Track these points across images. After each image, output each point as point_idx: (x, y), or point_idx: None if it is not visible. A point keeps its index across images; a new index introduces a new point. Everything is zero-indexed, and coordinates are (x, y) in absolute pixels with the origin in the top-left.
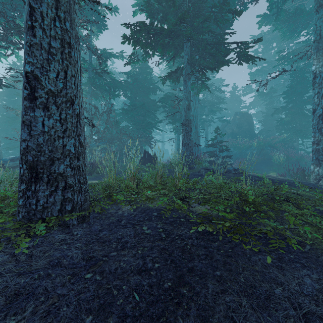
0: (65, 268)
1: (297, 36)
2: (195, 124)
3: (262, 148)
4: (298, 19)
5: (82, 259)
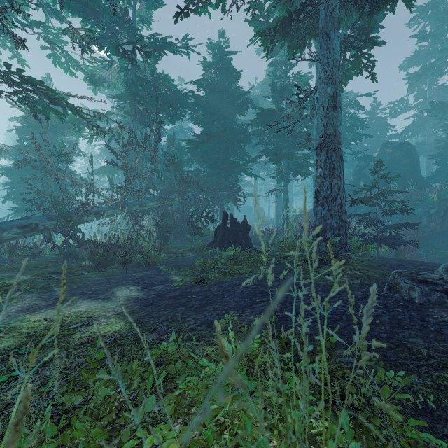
0: None
1: None
2: None
3: None
4: None
5: None
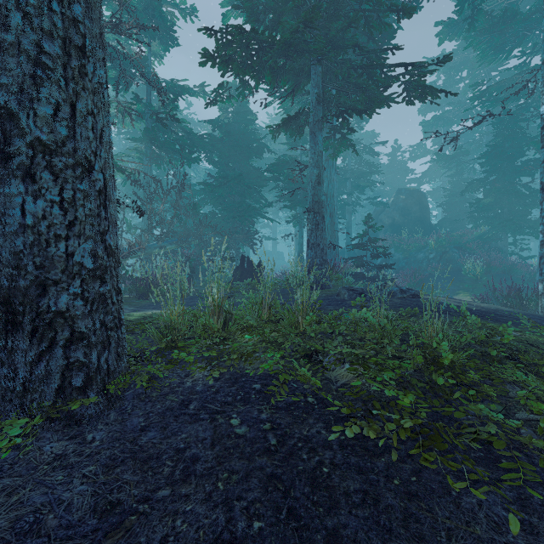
0: (48, 541)
1: (504, 57)
2: (329, 210)
3: (445, 251)
4: (507, 29)
5: (92, 511)
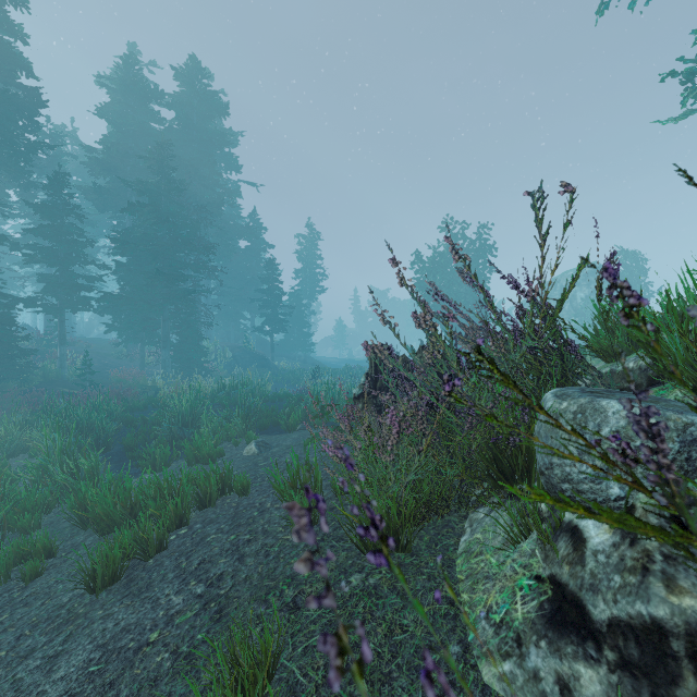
0: None
1: None
2: None
3: None
4: None
5: None
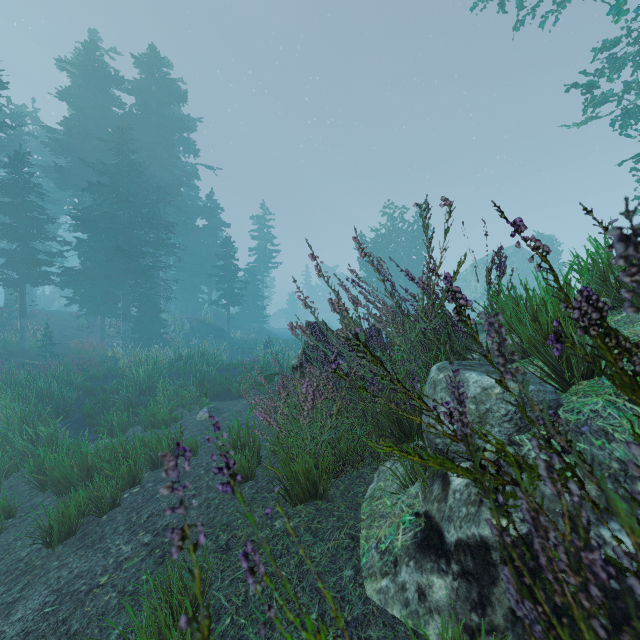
0: None
1: None
2: None
3: None
4: None
5: None
